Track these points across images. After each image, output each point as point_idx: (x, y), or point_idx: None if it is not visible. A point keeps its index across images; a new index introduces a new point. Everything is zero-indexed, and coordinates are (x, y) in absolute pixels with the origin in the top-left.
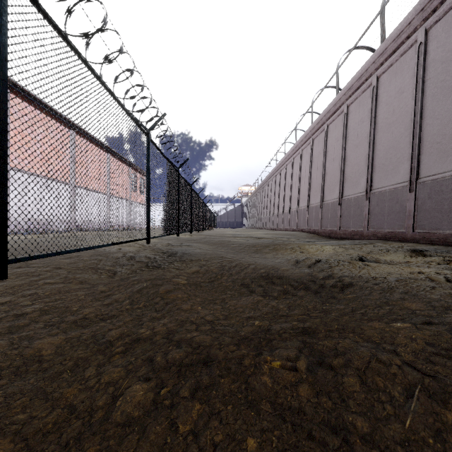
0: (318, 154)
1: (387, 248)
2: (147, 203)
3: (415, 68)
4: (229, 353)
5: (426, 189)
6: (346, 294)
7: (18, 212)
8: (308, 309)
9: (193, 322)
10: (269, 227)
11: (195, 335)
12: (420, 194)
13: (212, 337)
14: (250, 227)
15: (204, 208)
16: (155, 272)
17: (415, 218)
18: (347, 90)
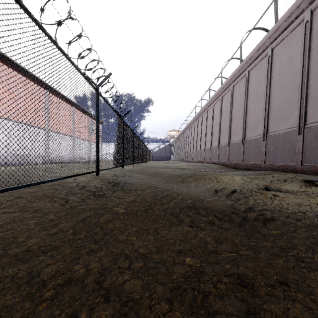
0: (226, 107)
1: (284, 179)
2: (97, 143)
3: (303, 40)
4: (160, 317)
5: (312, 132)
6: (270, 229)
7: (6, 149)
8: (235, 244)
9: (127, 256)
10: (190, 160)
11: (127, 278)
12: (307, 136)
13: (143, 284)
14: (176, 159)
15: (143, 147)
16: (99, 201)
17: (303, 155)
18: (249, 59)
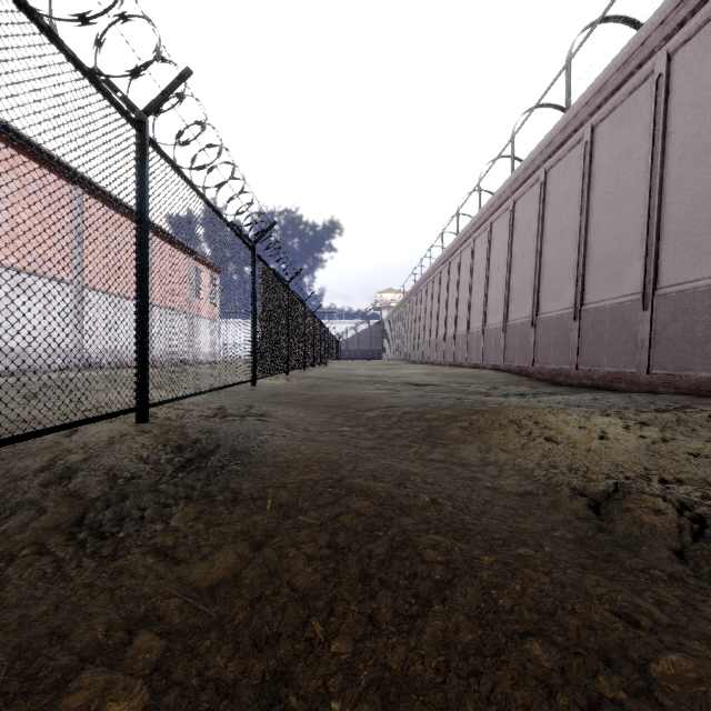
0: (525, 227)
1: None
2: (140, 311)
3: None
4: None
5: None
6: None
7: None
8: None
9: None
10: (429, 360)
11: None
12: None
13: None
14: (395, 358)
15: (317, 327)
16: (55, 589)
17: None
18: (594, 93)
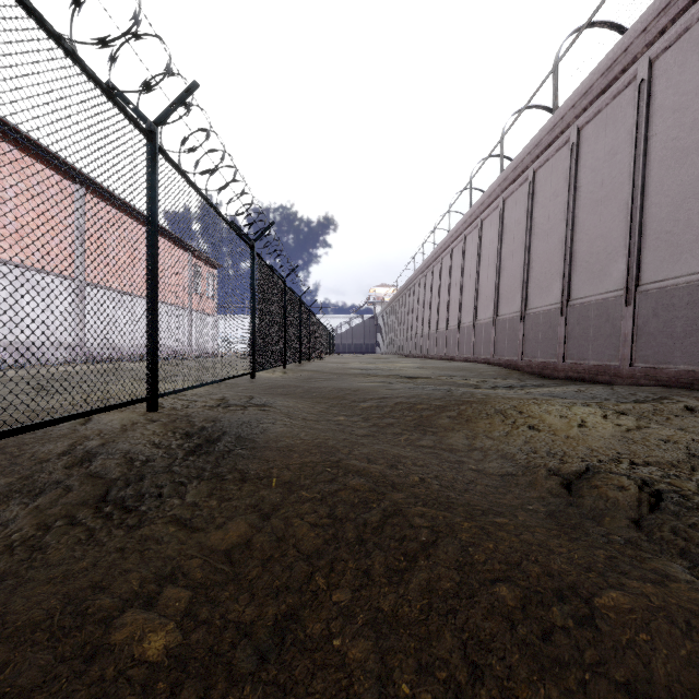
0: (514, 225)
1: None
2: (151, 307)
3: None
4: None
5: None
6: None
7: None
8: None
9: None
10: (421, 354)
11: None
12: None
13: None
14: (388, 352)
15: (312, 322)
16: (91, 551)
17: None
18: (580, 96)
